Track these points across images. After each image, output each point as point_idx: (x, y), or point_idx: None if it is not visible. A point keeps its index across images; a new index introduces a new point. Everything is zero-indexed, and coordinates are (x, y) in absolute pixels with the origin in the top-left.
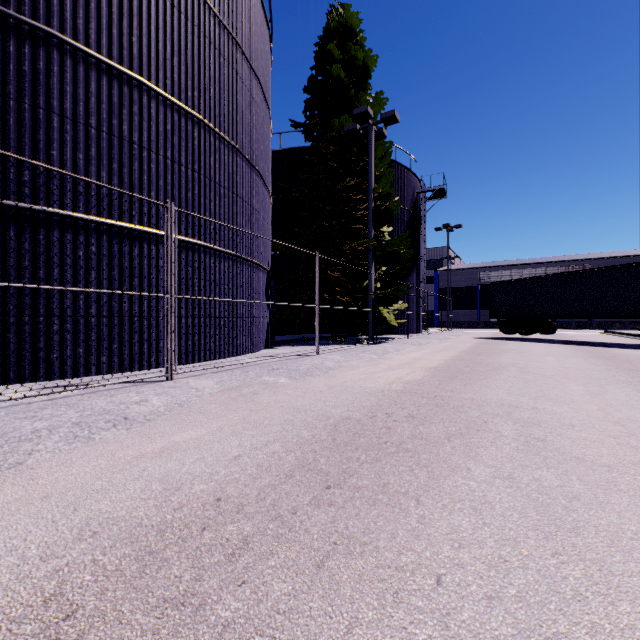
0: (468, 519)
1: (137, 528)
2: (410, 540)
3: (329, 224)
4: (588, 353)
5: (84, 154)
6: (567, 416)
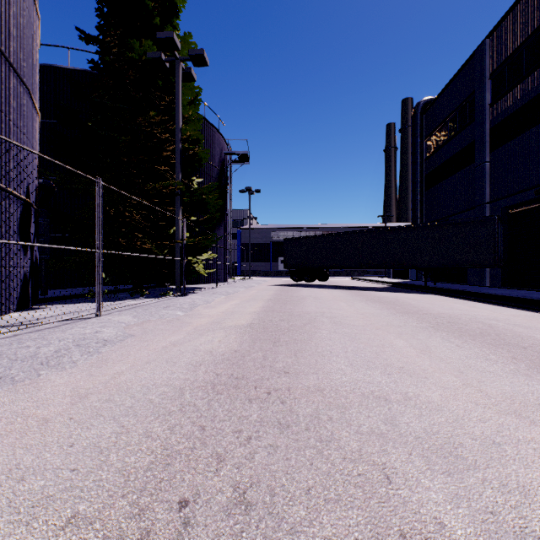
0: None
1: None
2: None
3: (128, 159)
4: (362, 297)
5: None
6: (459, 411)
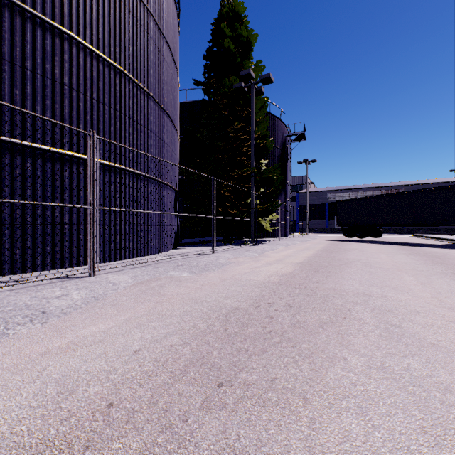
0: (357, 421)
1: (12, 451)
2: (304, 454)
3: (222, 156)
4: (408, 251)
5: (20, 91)
6: (411, 303)
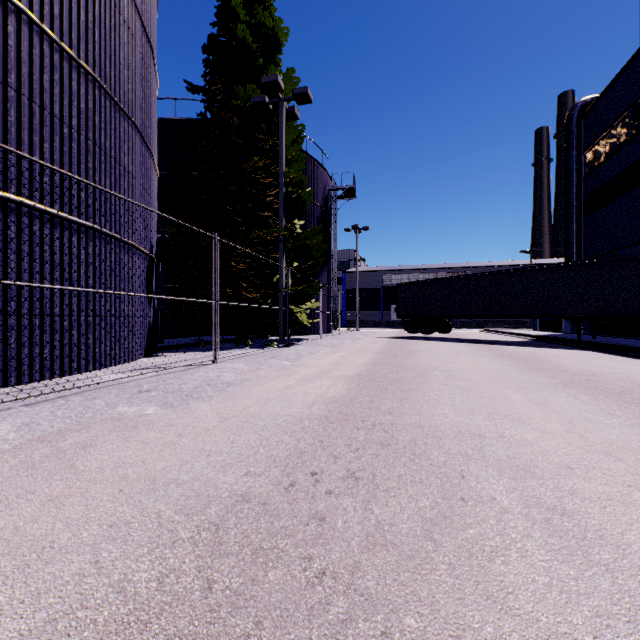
0: None
1: None
2: None
3: (233, 208)
4: (489, 351)
5: None
6: (547, 447)
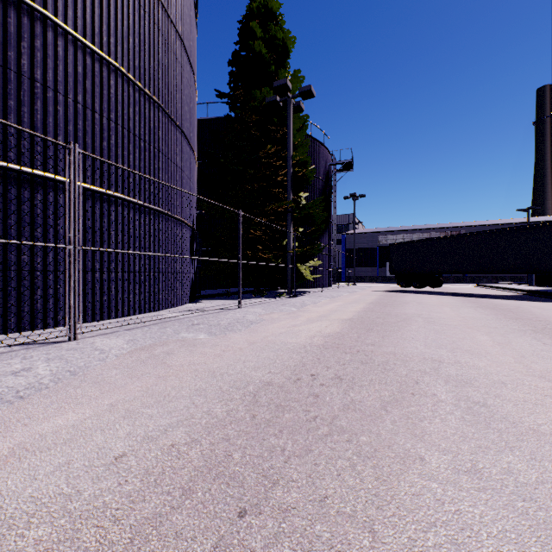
0: None
1: None
2: None
3: (252, 187)
4: (474, 303)
5: None
6: (492, 371)
